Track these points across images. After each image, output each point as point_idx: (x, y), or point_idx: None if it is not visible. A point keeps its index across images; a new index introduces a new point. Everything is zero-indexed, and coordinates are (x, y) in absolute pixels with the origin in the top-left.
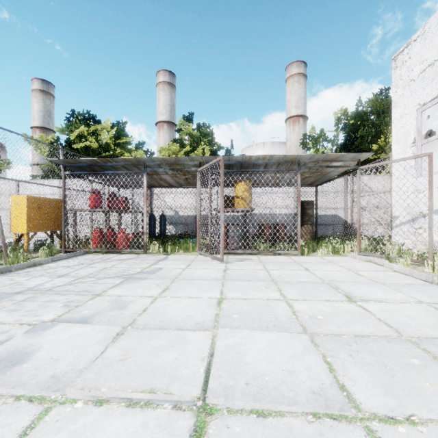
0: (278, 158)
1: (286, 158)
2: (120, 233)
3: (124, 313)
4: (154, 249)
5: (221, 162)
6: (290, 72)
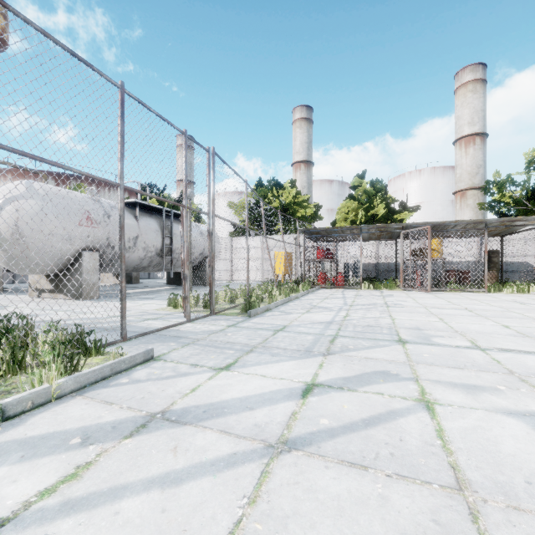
0: (468, 221)
1: (475, 221)
2: (340, 276)
3: (410, 302)
4: (364, 287)
5: (429, 230)
6: (461, 81)
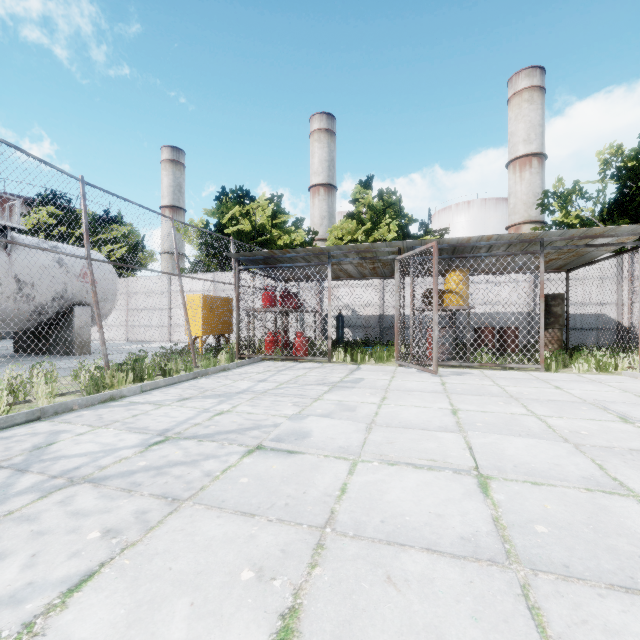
0: (510, 237)
1: (522, 237)
2: (298, 338)
3: (358, 414)
4: (338, 358)
5: (434, 249)
6: (515, 88)
